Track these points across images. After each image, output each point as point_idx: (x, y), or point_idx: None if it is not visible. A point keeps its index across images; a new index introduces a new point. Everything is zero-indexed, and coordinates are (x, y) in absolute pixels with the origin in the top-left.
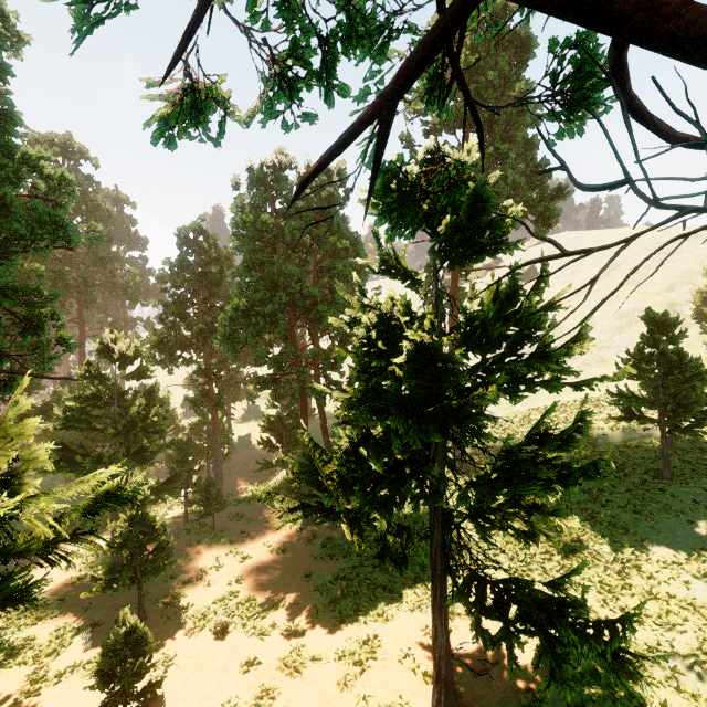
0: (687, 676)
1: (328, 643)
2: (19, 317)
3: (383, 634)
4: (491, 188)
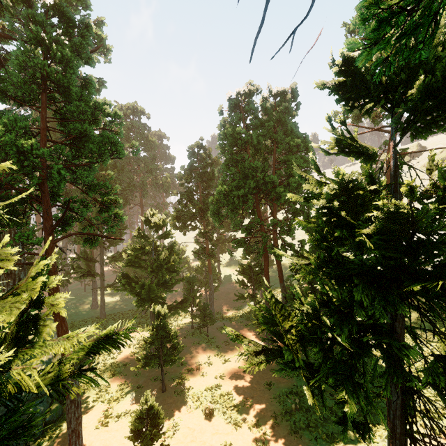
0: None
1: None
2: (97, 202)
3: None
4: None
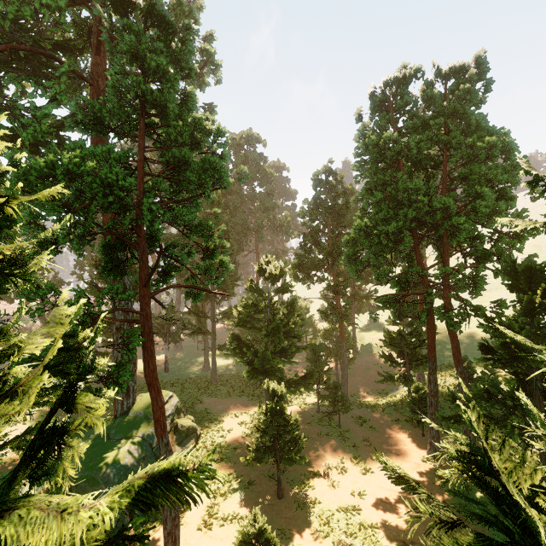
0: None
1: None
2: (200, 246)
3: None
4: None
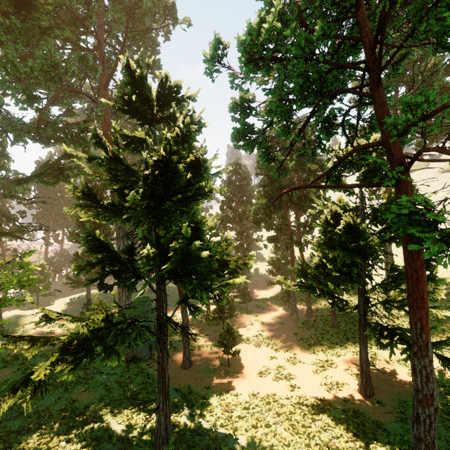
0: None
1: (307, 359)
2: None
3: (336, 360)
4: None
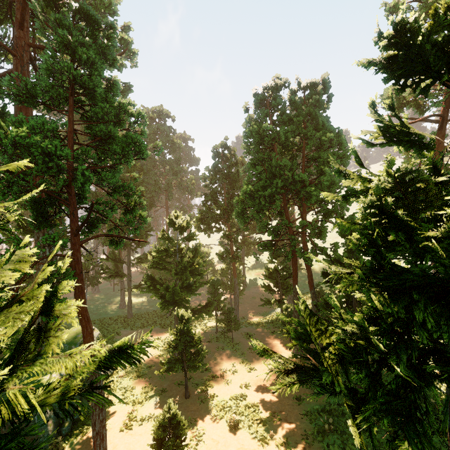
0: None
1: None
2: (122, 203)
3: None
4: None
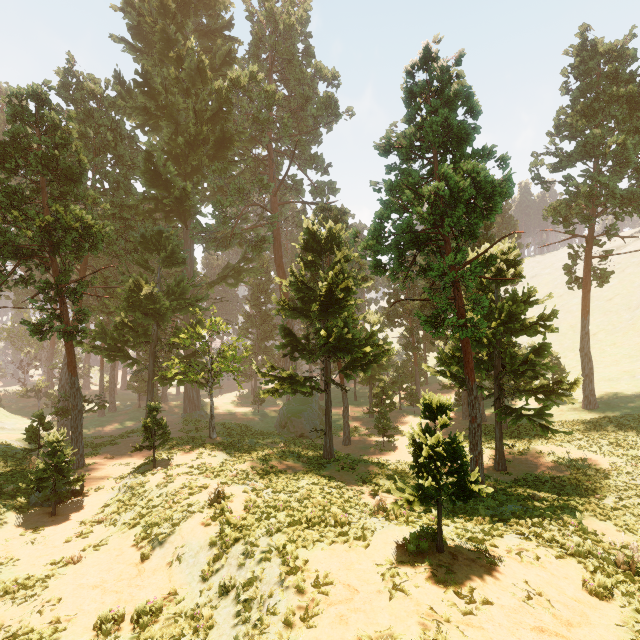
0: (636, 481)
1: None
2: None
3: (487, 450)
4: (513, 257)
